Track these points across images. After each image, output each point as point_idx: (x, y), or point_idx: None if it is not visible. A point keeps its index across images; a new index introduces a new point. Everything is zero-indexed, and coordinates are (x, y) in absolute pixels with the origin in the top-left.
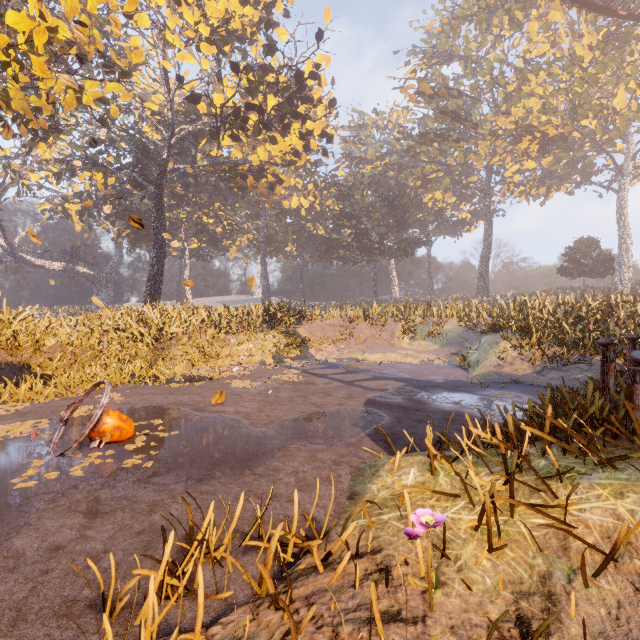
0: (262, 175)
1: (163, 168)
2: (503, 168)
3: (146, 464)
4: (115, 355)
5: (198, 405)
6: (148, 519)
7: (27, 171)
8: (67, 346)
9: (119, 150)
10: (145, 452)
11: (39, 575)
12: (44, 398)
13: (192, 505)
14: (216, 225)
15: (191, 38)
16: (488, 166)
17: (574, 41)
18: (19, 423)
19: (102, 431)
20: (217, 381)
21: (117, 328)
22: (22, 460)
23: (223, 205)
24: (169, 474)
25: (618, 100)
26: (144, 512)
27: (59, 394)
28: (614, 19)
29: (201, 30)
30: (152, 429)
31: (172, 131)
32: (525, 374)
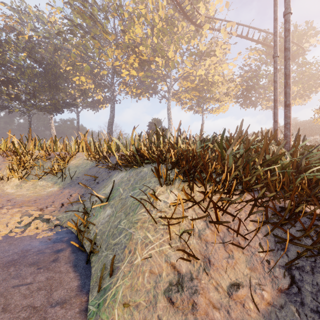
0: None
1: None
2: (120, 74)
3: None
4: None
5: None
6: None
7: None
8: None
9: None
10: None
11: None
12: None
13: None
14: None
15: None
16: (113, 69)
17: (155, 12)
18: None
19: None
20: None
21: None
22: None
23: None
24: None
25: (170, 53)
26: None
27: None
28: (173, 4)
29: None
30: None
31: None
32: (270, 312)
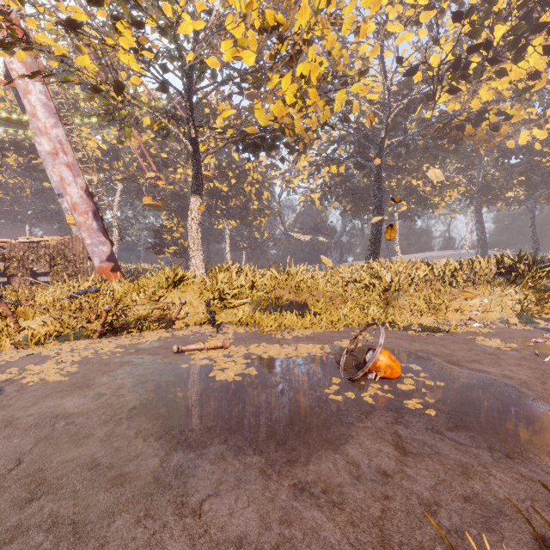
0: (482, 119)
1: (381, 146)
2: None
3: (428, 411)
4: (355, 301)
5: (449, 358)
6: (466, 484)
7: (292, 179)
8: (325, 292)
9: (346, 144)
10: (419, 397)
11: (382, 497)
12: (319, 329)
13: (519, 490)
14: (423, 186)
15: (410, 16)
16: None
17: None
18: (312, 345)
19: (377, 366)
20: (456, 335)
21: (353, 280)
22: (324, 375)
23: (431, 165)
24: (461, 432)
25: None
26: (456, 471)
27: (328, 327)
28: None
29: (420, 2)
30: (414, 373)
31: (388, 111)
32: None
